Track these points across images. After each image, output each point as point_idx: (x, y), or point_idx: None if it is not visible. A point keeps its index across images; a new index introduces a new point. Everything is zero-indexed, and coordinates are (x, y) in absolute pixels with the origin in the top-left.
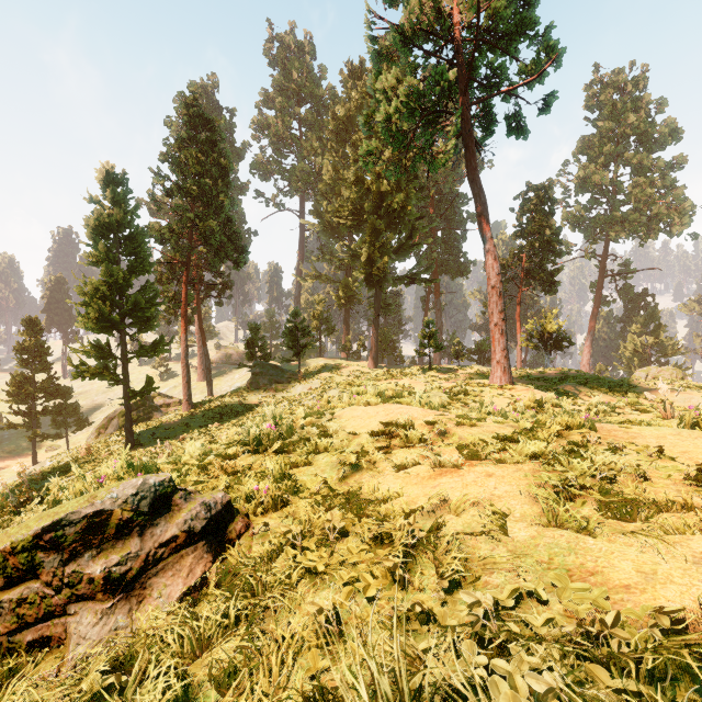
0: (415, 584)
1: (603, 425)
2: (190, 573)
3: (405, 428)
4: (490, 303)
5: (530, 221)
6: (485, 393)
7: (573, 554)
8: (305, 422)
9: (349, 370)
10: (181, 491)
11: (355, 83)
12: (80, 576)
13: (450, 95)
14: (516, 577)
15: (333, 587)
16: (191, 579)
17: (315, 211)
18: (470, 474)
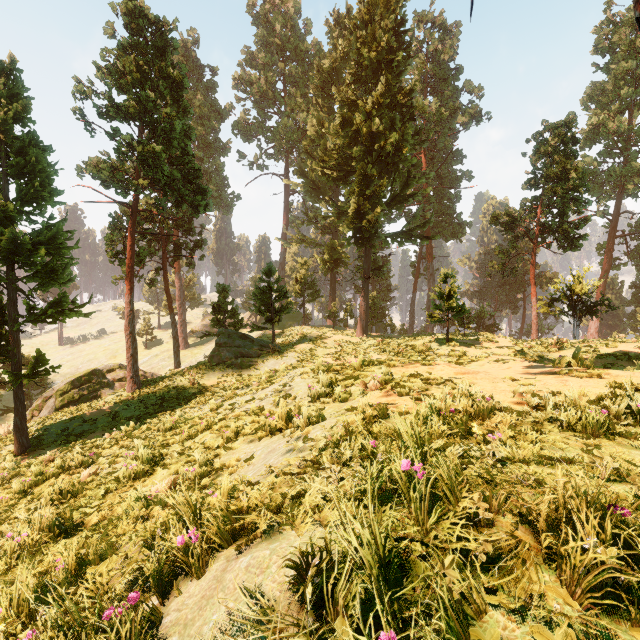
0: None
1: None
2: None
3: None
4: None
5: (548, 164)
6: None
7: None
8: None
9: (335, 340)
10: None
11: (342, 34)
12: None
13: None
14: None
15: None
16: None
17: (299, 169)
18: None
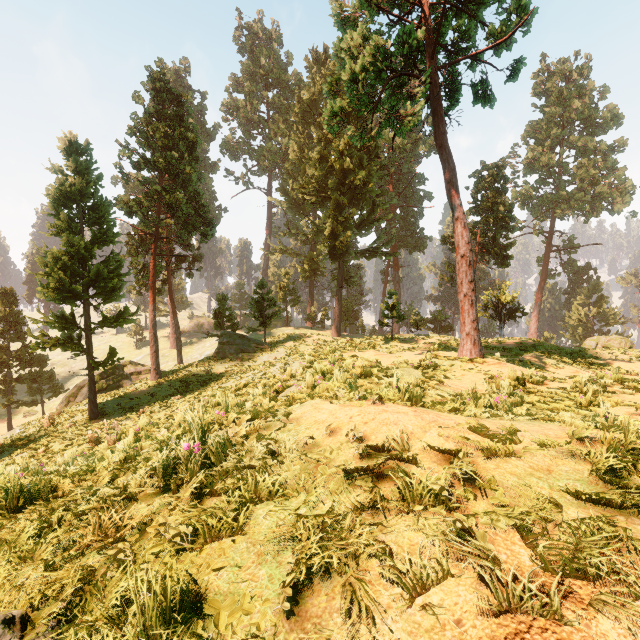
0: None
1: None
2: None
3: (399, 458)
4: (459, 272)
5: (484, 198)
6: (455, 367)
7: None
8: (249, 429)
9: (313, 339)
10: None
11: (320, 69)
12: None
13: (415, 63)
14: None
15: None
16: None
17: (281, 188)
18: None
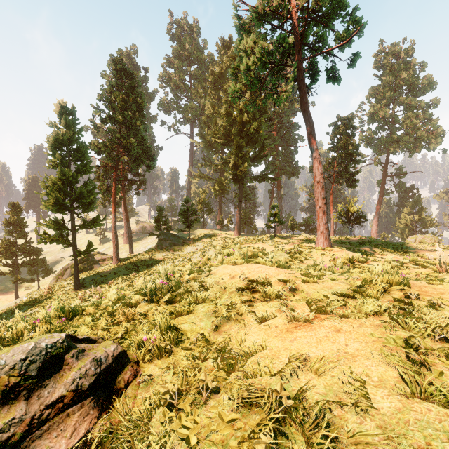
0: None
1: (413, 281)
2: (74, 432)
3: (263, 284)
4: (316, 192)
5: (339, 140)
6: (313, 253)
7: None
8: (189, 278)
9: (222, 237)
10: (74, 350)
11: (226, 51)
12: None
13: (289, 55)
14: None
15: None
16: (74, 439)
17: (200, 134)
18: (321, 328)
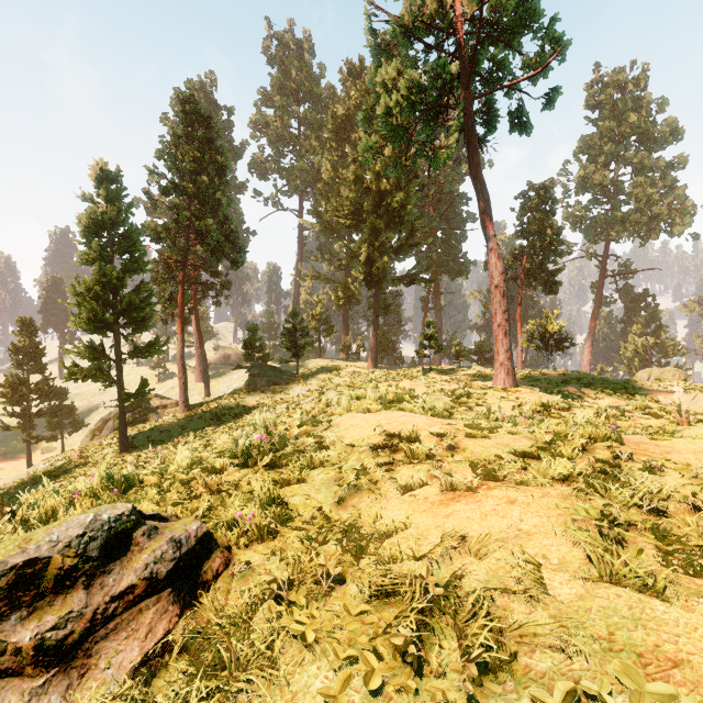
0: (431, 662)
1: (629, 436)
2: (149, 633)
3: (409, 440)
4: (494, 303)
5: (531, 220)
6: (488, 395)
7: (640, 628)
8: (300, 431)
9: (348, 371)
10: (145, 526)
11: (355, 82)
12: (3, 646)
13: (451, 90)
14: (567, 661)
15: (326, 659)
16: (150, 641)
17: (314, 210)
18: (488, 500)
